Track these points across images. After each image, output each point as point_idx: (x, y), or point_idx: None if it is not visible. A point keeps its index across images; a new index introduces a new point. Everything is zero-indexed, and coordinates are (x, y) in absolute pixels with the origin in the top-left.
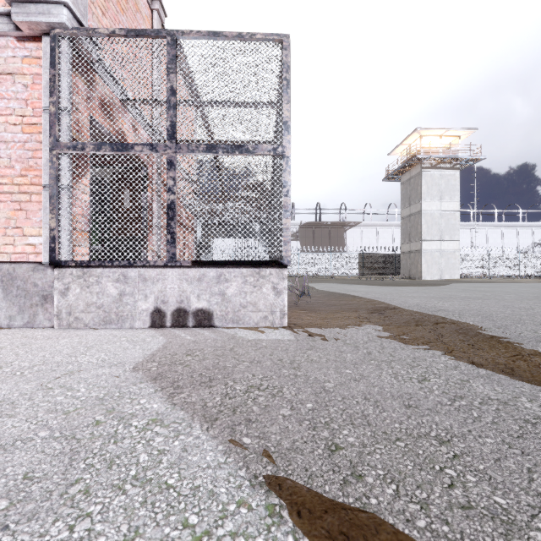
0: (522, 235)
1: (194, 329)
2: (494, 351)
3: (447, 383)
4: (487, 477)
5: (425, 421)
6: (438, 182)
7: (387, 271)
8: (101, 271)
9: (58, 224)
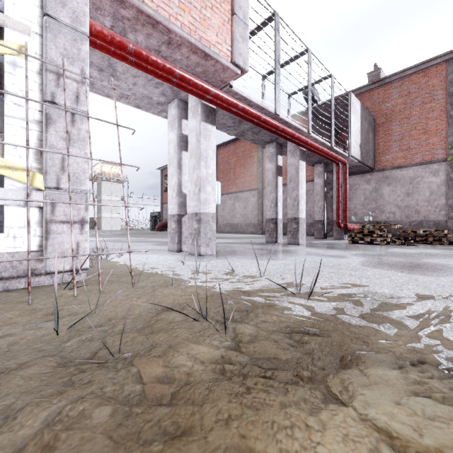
0: None
1: None
2: None
3: None
4: None
5: None
6: (110, 187)
7: (92, 227)
8: None
9: None
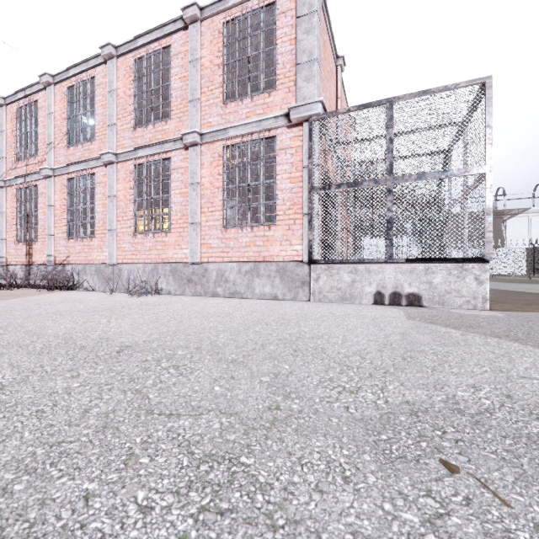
0: None
1: (408, 307)
2: None
3: None
4: None
5: None
6: None
7: None
8: (339, 266)
9: (313, 237)
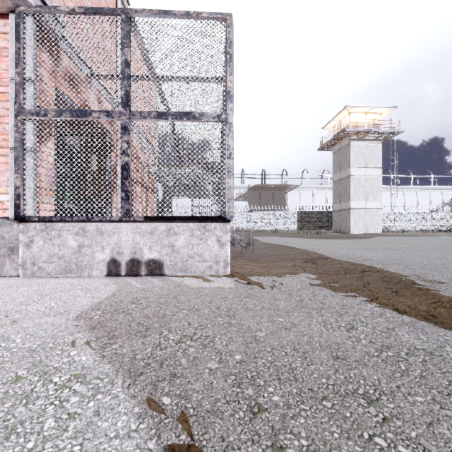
0: (434, 196)
1: (146, 277)
2: (416, 298)
3: (374, 331)
4: (420, 448)
5: (353, 375)
6: (364, 151)
7: (321, 226)
8: (62, 225)
9: (23, 183)
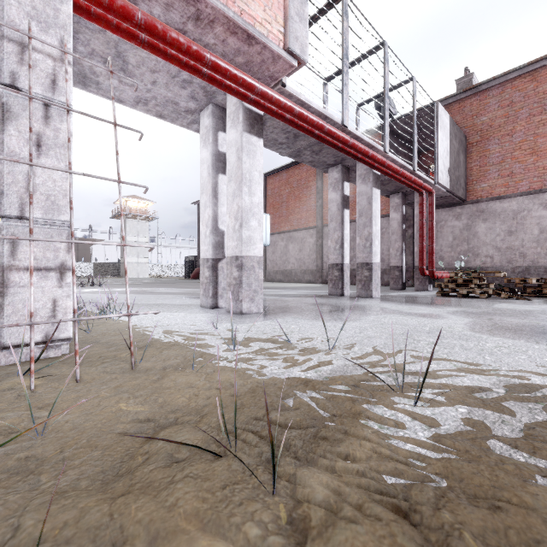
0: None
1: None
2: None
3: None
4: None
5: None
6: (136, 226)
7: (115, 274)
8: None
9: None
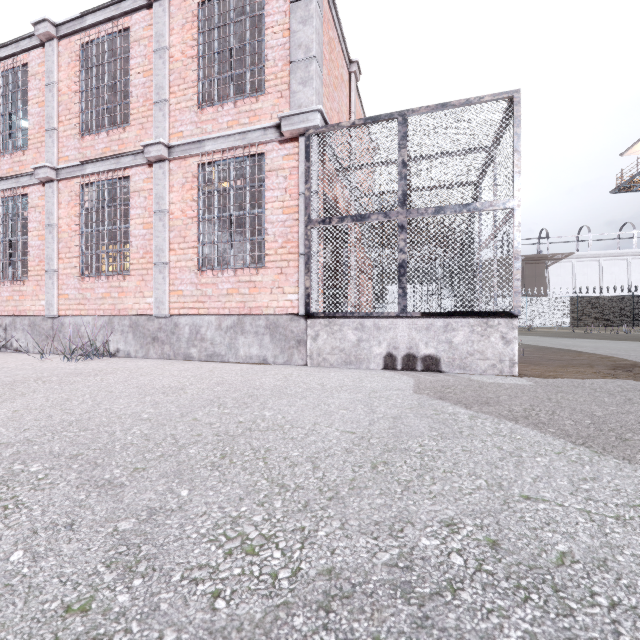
0: None
1: (424, 372)
2: None
3: None
4: None
5: None
6: None
7: (619, 321)
8: (342, 321)
9: (310, 284)
